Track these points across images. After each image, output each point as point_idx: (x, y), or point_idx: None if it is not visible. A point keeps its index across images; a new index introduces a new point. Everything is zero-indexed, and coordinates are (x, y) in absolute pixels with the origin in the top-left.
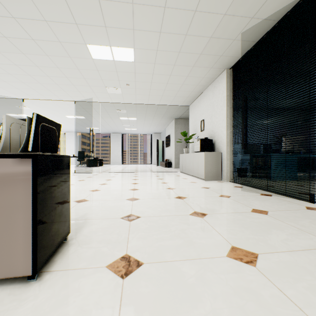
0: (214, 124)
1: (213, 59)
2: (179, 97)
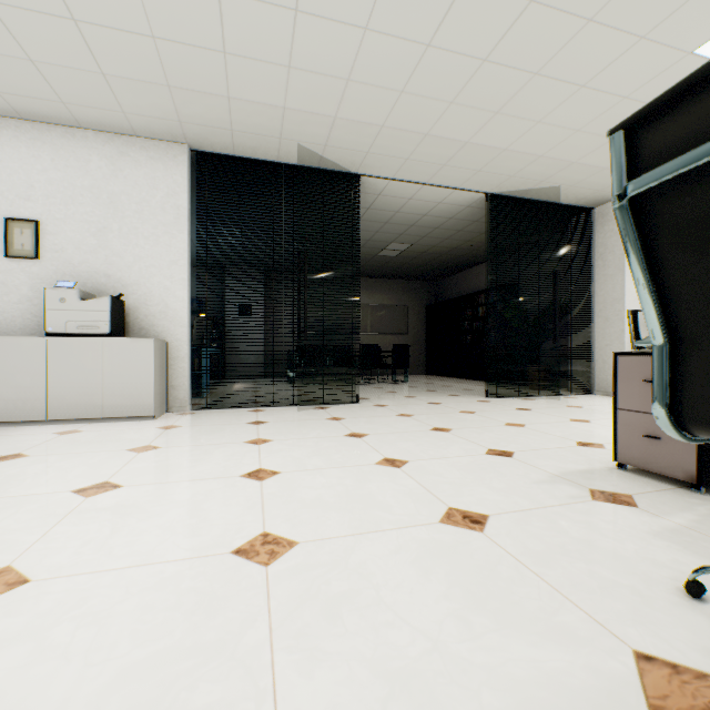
0: (124, 258)
1: (216, 119)
2: None
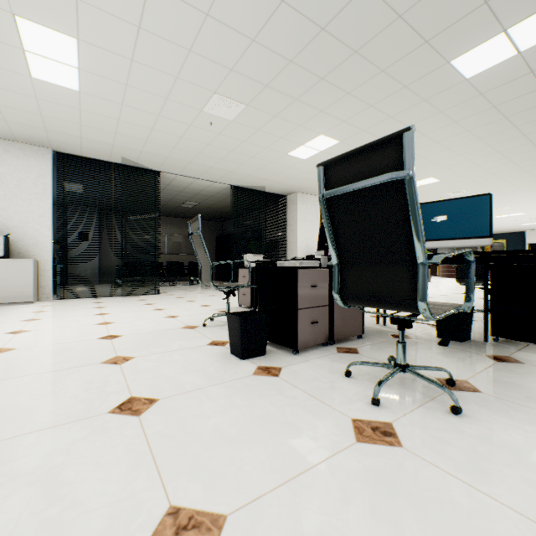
0: (8, 212)
1: (72, 142)
2: None
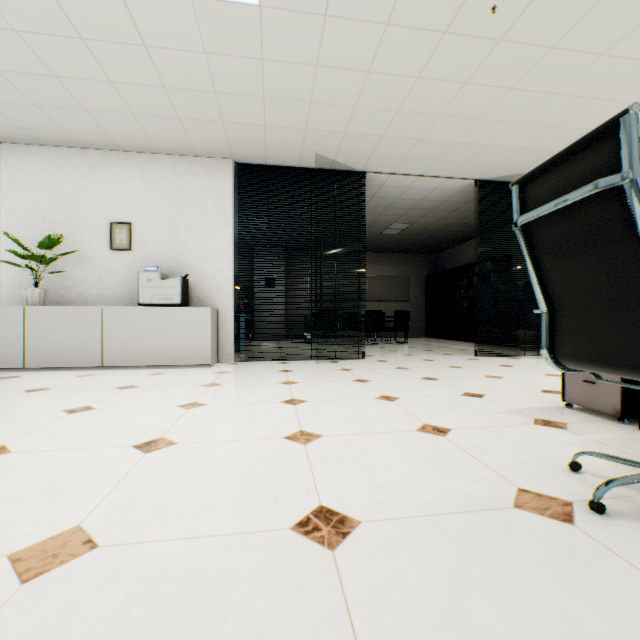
0: (188, 248)
1: (254, 141)
2: (45, 115)
